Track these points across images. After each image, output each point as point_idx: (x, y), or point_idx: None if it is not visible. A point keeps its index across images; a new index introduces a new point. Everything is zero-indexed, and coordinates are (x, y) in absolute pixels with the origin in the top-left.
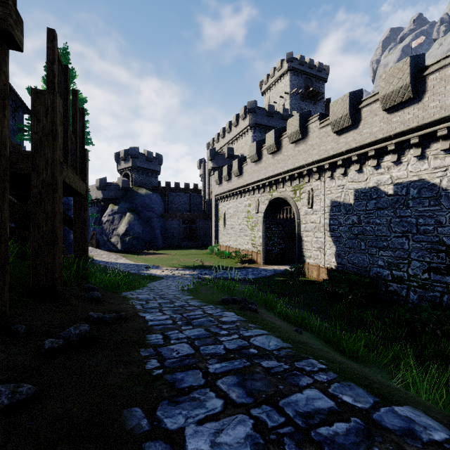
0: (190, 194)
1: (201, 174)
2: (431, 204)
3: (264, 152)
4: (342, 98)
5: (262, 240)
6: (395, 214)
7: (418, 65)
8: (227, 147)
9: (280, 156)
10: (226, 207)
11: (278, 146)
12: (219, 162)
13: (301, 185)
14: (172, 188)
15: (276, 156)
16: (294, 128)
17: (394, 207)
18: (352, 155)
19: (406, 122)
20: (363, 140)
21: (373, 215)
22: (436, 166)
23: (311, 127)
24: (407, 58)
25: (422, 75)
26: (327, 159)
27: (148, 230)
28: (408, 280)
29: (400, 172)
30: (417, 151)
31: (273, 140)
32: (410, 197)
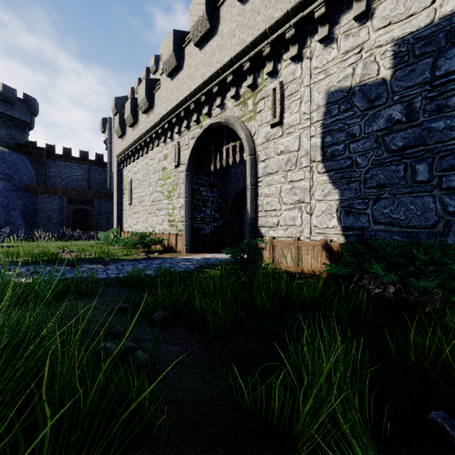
0: (90, 166)
1: (106, 138)
2: None
3: (188, 48)
4: None
5: (185, 211)
6: None
7: None
8: None
9: (216, 40)
10: (132, 172)
11: (212, 21)
12: None
13: (257, 86)
14: (58, 155)
15: (209, 44)
16: None
17: None
18: None
19: None
20: None
21: None
22: None
23: None
24: None
25: None
26: None
27: None
28: None
29: None
30: None
31: (202, 7)
32: None
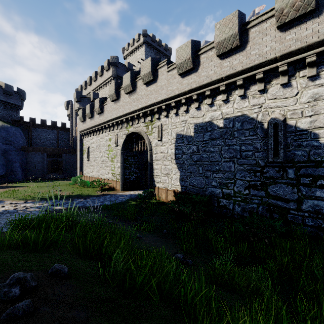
0: (58, 131)
1: (68, 113)
2: (250, 134)
3: (122, 92)
4: (185, 44)
5: (120, 170)
6: (225, 143)
7: (242, 21)
8: (92, 92)
9: (135, 95)
10: (89, 142)
11: (133, 87)
12: (85, 104)
13: (152, 121)
14: (38, 124)
15: (132, 95)
16: (146, 70)
17: (224, 138)
18: (193, 94)
19: (234, 67)
20: (202, 82)
21: (208, 144)
22: (254, 104)
23: (161, 70)
24: (236, 10)
25: (246, 28)
26: (173, 98)
27: (2, 163)
28: (234, 196)
29: (228, 109)
30: (241, 91)
31: (129, 81)
32: (235, 129)
